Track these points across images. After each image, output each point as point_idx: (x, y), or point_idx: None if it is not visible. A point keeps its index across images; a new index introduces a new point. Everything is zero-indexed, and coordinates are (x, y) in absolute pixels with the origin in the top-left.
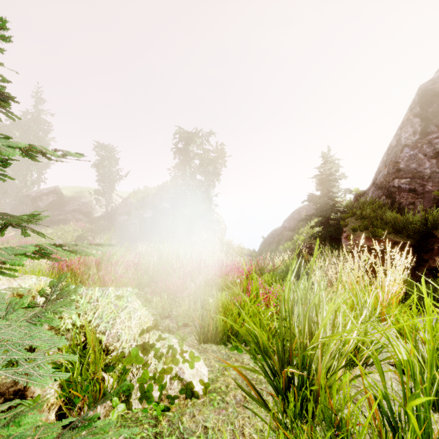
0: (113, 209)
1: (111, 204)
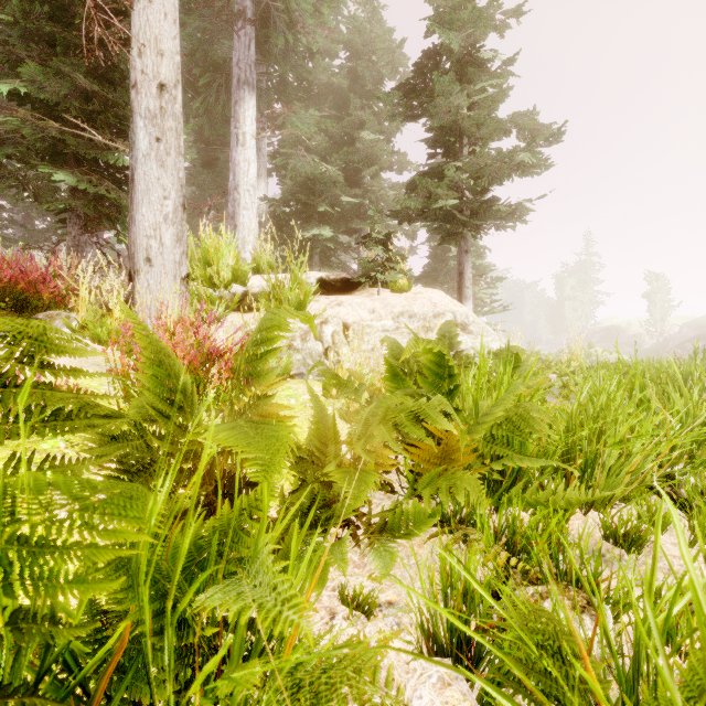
0: (666, 340)
1: (663, 335)
